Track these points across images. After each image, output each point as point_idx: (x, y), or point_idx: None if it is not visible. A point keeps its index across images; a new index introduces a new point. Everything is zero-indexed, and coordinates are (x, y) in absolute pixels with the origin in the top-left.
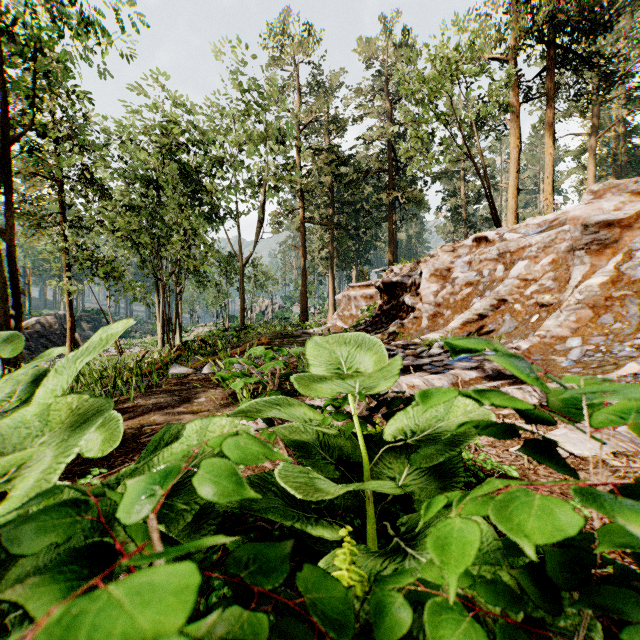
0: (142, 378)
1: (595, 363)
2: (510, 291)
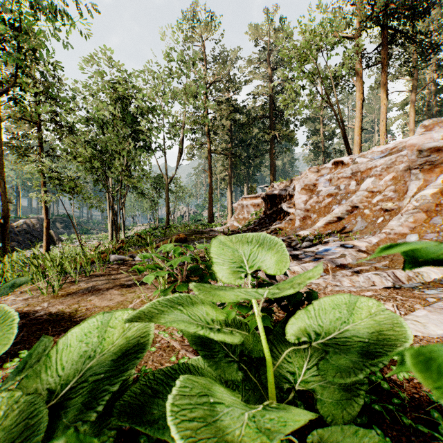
0: (87, 265)
1: None
2: (361, 200)
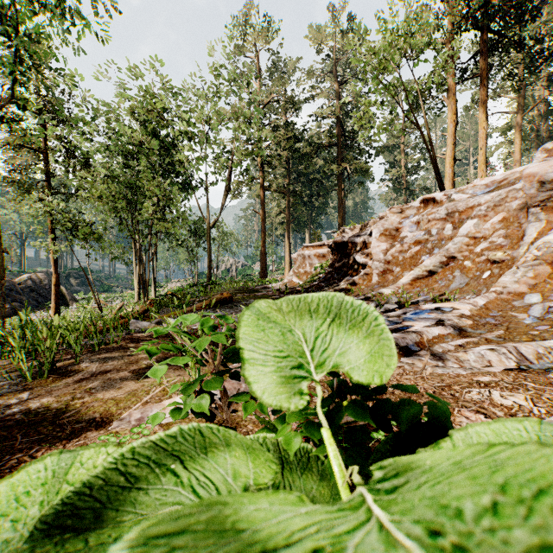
0: (95, 336)
1: None
2: (459, 248)
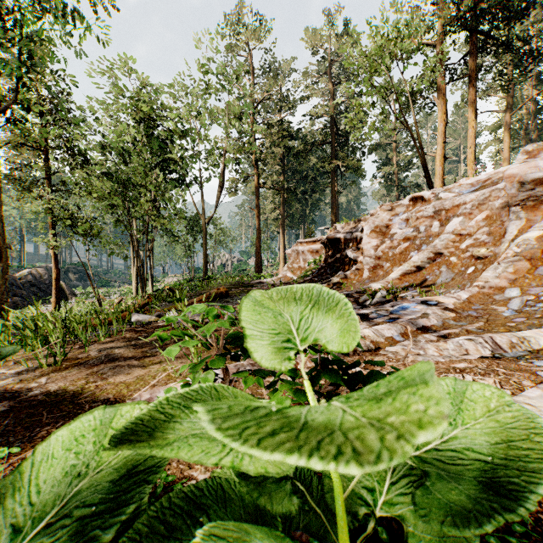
0: (101, 327)
1: (538, 313)
2: (446, 245)
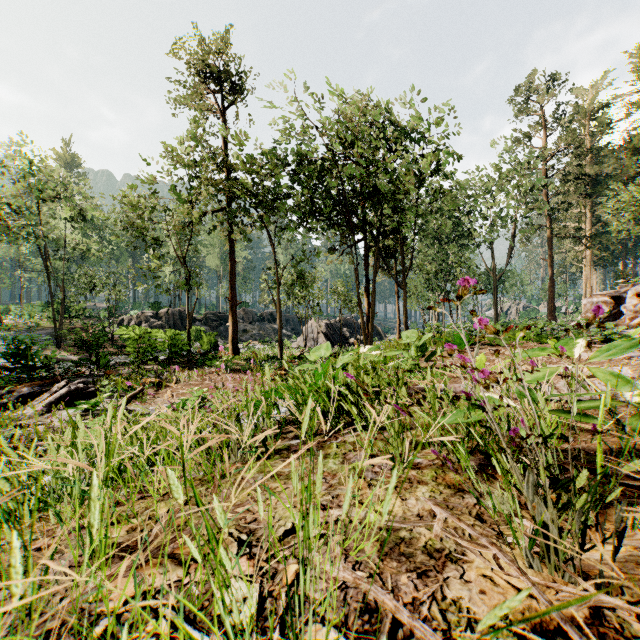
0: None
1: None
2: None
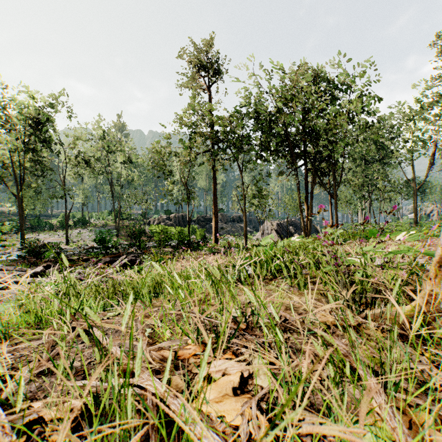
0: None
1: None
2: None
